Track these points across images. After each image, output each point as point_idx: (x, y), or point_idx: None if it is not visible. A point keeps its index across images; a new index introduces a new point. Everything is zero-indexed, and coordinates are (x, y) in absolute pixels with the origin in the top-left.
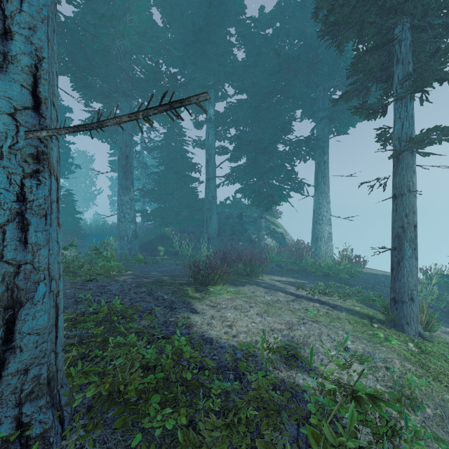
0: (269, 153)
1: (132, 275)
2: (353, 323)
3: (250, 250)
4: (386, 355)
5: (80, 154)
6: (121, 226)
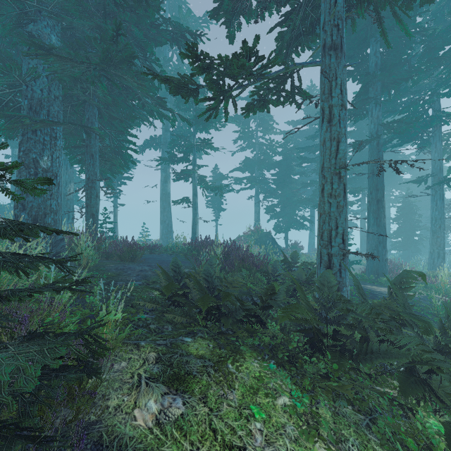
0: None
1: None
2: None
3: None
4: None
5: None
6: None
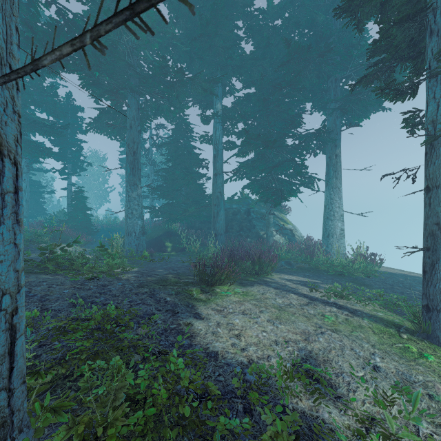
0: (277, 147)
1: (137, 273)
2: (378, 332)
3: (258, 246)
4: (426, 377)
5: (93, 153)
6: (129, 222)
